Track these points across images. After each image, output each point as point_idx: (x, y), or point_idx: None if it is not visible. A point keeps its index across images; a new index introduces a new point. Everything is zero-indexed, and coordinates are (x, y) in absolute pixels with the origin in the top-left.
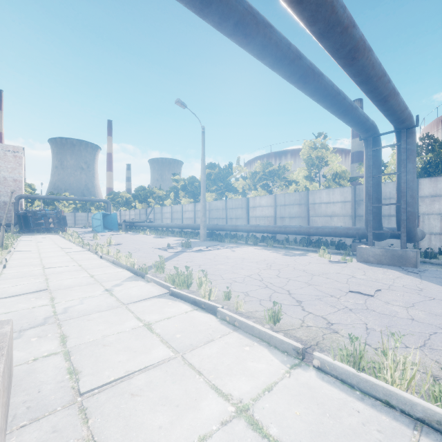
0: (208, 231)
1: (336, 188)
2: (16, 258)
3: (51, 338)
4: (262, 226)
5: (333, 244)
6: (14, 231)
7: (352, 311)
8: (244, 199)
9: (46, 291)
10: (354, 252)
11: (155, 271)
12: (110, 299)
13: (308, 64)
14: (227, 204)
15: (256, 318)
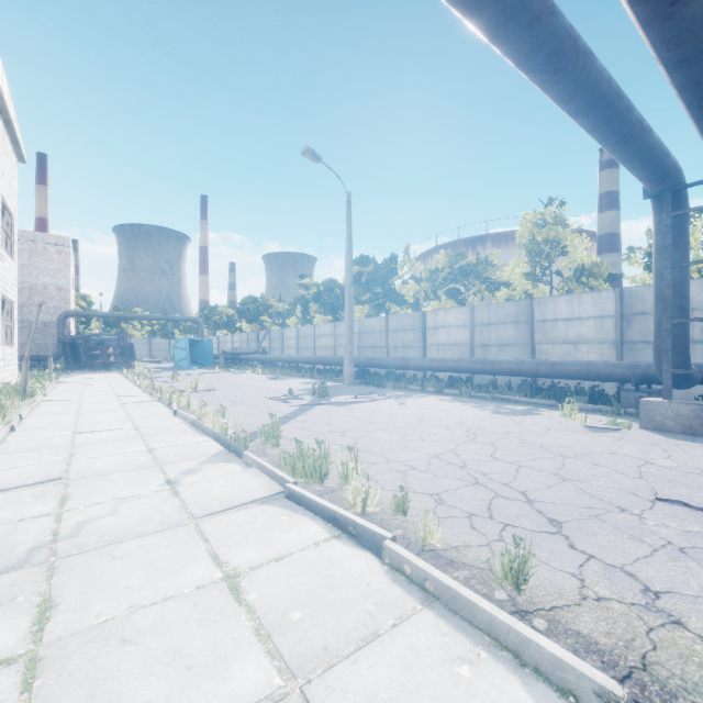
0: (357, 369)
1: (586, 293)
2: (40, 413)
3: (20, 607)
4: (450, 361)
5: (581, 392)
6: (58, 366)
7: (689, 556)
8: (418, 314)
9: (60, 482)
10: (628, 409)
11: (262, 442)
12: (169, 504)
13: (567, 27)
14: (389, 323)
15: (470, 566)
